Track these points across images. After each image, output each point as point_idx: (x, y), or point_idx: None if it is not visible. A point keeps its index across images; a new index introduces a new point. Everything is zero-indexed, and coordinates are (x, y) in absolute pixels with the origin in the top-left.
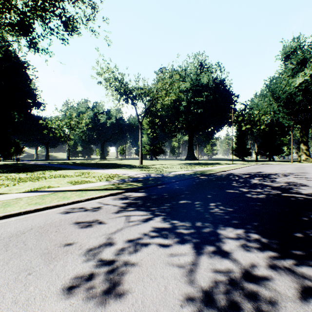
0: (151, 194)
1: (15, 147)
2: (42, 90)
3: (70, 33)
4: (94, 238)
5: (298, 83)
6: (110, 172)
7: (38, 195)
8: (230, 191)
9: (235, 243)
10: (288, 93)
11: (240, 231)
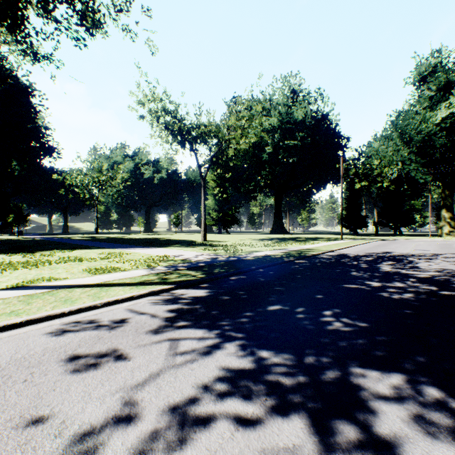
0: (219, 292)
1: (15, 214)
2: (55, 129)
3: (90, 32)
4: (97, 399)
5: (439, 118)
6: (155, 253)
7: (23, 295)
8: (351, 286)
9: (398, 415)
10: (425, 133)
11: (397, 379)
